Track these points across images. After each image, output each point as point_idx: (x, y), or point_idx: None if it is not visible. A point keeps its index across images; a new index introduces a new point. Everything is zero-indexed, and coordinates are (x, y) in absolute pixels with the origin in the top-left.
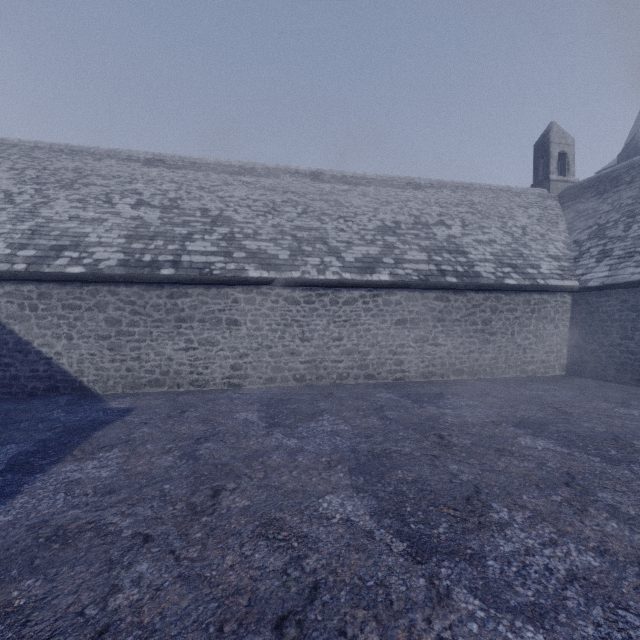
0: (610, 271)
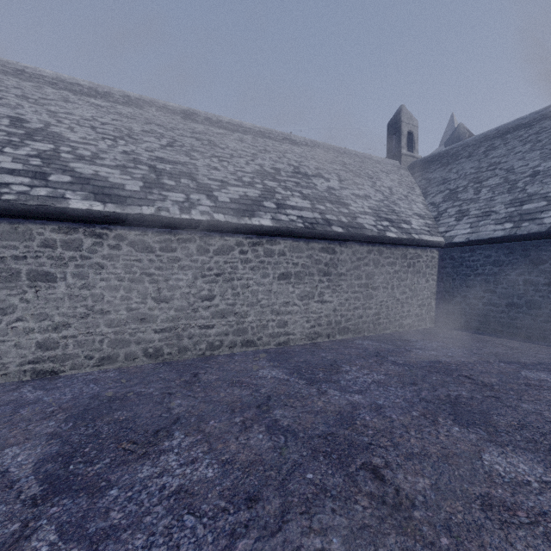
0: (472, 228)
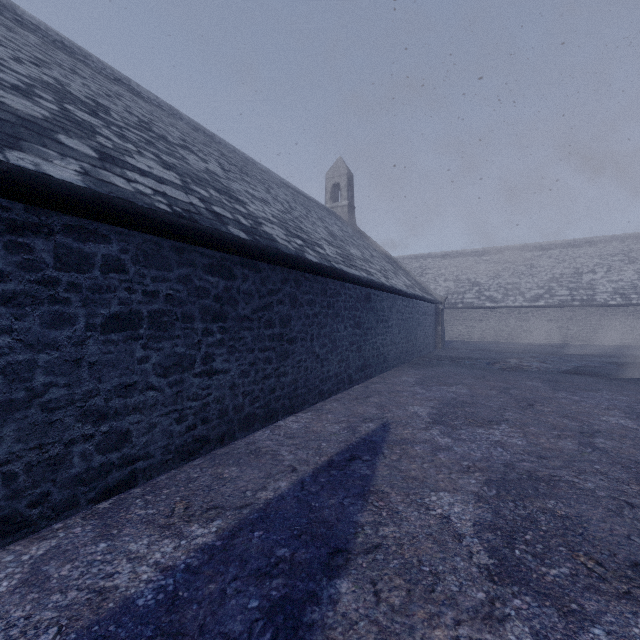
0: None
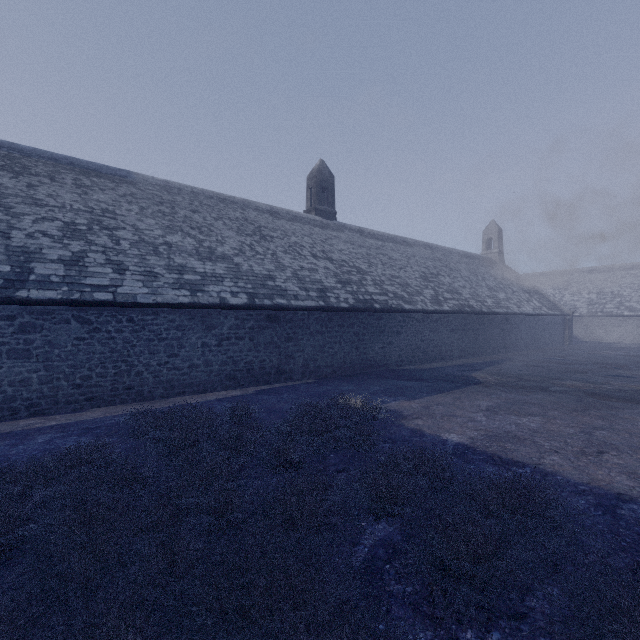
0: None
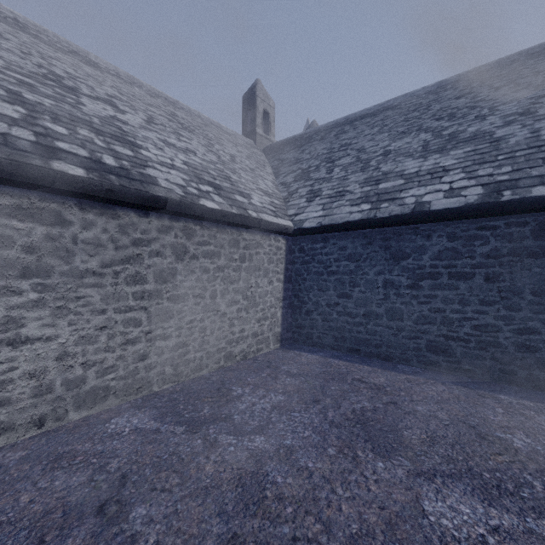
0: (325, 210)
